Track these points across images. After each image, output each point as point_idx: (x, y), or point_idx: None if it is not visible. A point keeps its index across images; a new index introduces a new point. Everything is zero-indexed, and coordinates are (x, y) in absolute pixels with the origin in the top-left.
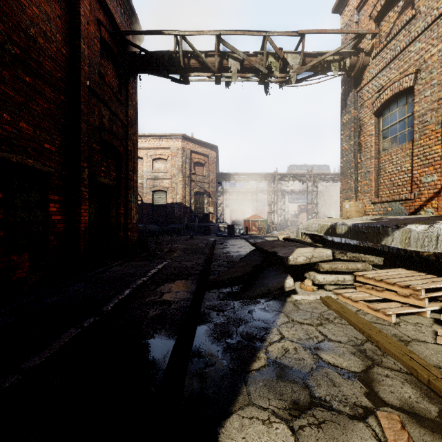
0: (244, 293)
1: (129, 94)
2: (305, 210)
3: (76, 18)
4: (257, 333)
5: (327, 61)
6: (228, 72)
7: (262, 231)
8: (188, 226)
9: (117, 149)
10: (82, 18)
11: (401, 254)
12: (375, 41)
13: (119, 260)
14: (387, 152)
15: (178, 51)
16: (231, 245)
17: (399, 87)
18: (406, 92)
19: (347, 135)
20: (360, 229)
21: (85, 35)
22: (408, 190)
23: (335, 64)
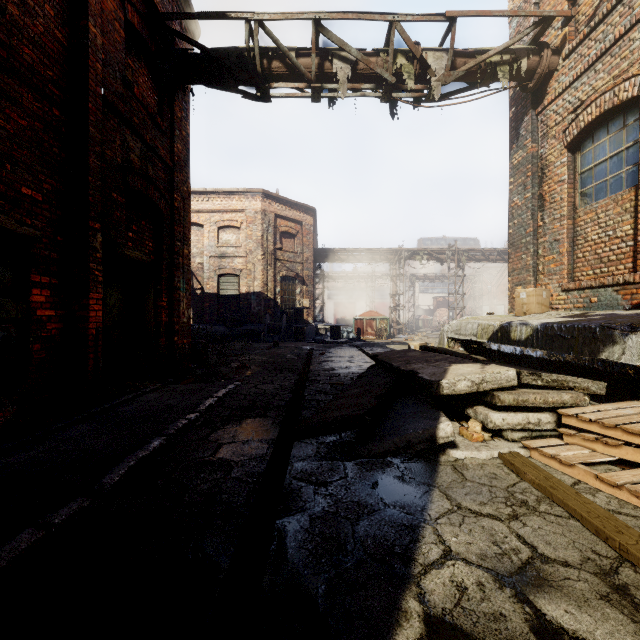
0: (364, 446)
1: (176, 118)
2: (444, 305)
3: None
4: (394, 541)
5: (491, 63)
6: (333, 82)
7: (381, 334)
8: (272, 328)
9: (156, 204)
10: None
11: (629, 375)
12: (568, 30)
13: (158, 381)
14: (590, 208)
15: (252, 47)
16: (336, 357)
17: (613, 100)
18: (624, 108)
19: (519, 183)
20: (557, 332)
21: (97, 12)
22: (628, 269)
23: (504, 68)
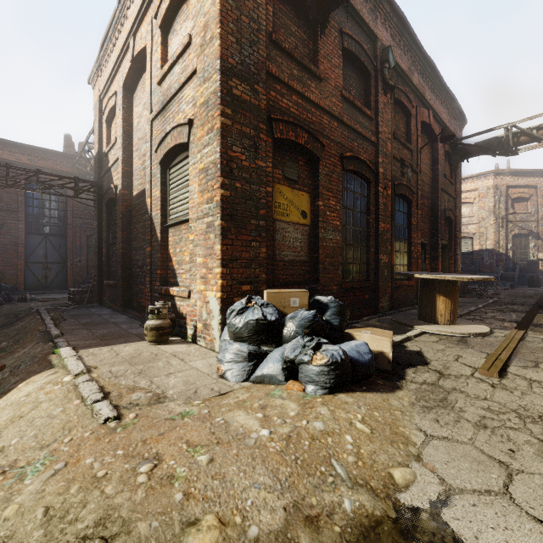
0: None
1: (456, 174)
2: None
3: (435, 153)
4: None
5: None
6: None
7: None
8: (504, 276)
9: (450, 218)
10: (439, 151)
11: None
12: None
13: None
14: None
15: (507, 135)
16: None
17: None
18: None
19: None
20: None
21: (439, 160)
22: None
23: None
